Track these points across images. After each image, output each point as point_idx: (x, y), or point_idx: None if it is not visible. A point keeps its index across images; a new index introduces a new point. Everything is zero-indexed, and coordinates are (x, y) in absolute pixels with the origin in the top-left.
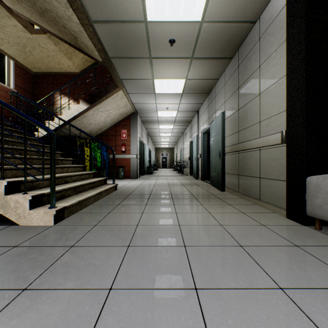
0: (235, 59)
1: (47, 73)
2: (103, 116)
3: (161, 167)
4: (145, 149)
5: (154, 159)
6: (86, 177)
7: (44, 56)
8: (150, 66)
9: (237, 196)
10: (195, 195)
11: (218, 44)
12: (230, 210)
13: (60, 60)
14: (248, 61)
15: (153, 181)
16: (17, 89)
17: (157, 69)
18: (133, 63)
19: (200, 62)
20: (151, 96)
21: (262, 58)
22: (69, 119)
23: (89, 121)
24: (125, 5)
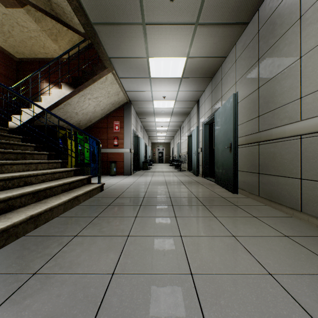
0: (253, 23)
1: (33, 59)
2: (92, 104)
3: (157, 162)
4: (141, 144)
5: (150, 154)
6: (63, 175)
7: (25, 38)
8: (144, 37)
9: (256, 201)
10: (201, 199)
11: (233, 0)
12: (264, 231)
13: (44, 43)
14: (277, 18)
15: (148, 178)
16: None
17: (152, 42)
18: (122, 32)
19: (206, 30)
20: (146, 81)
21: (306, 3)
22: (50, 106)
23: (76, 110)
24: None
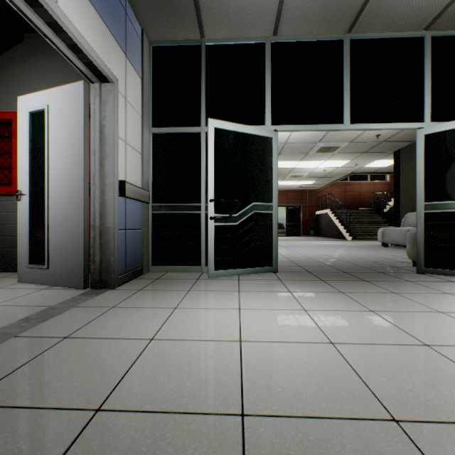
0: None
1: None
2: None
3: None
4: None
5: None
6: None
7: None
8: None
9: None
10: None
11: None
12: None
13: None
14: None
15: None
16: (391, 180)
17: None
18: None
19: None
20: None
21: None
22: None
23: None
24: (374, 169)
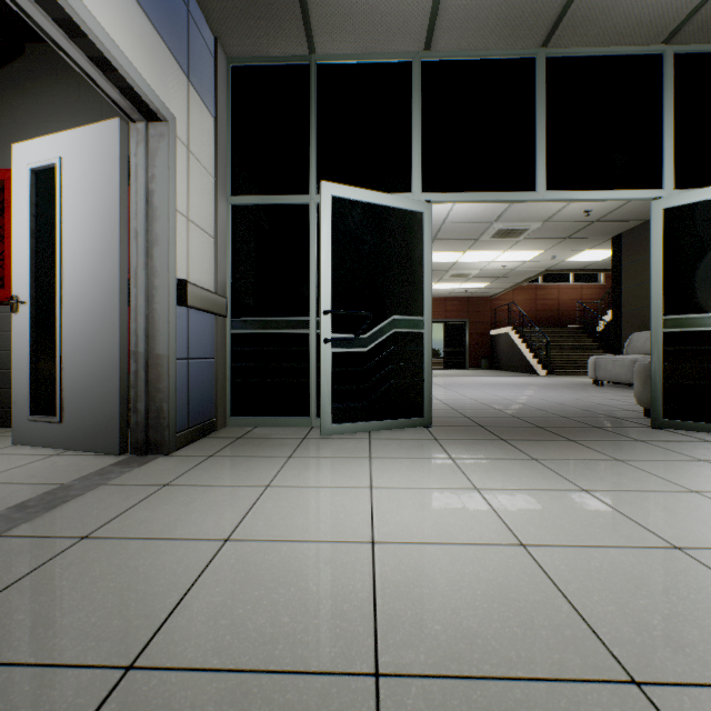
0: None
1: None
2: None
3: None
4: None
5: None
6: None
7: None
8: None
9: None
10: None
11: None
12: None
13: None
14: None
15: None
16: (607, 281)
17: None
18: None
19: None
20: None
21: None
22: None
23: None
24: (581, 264)
